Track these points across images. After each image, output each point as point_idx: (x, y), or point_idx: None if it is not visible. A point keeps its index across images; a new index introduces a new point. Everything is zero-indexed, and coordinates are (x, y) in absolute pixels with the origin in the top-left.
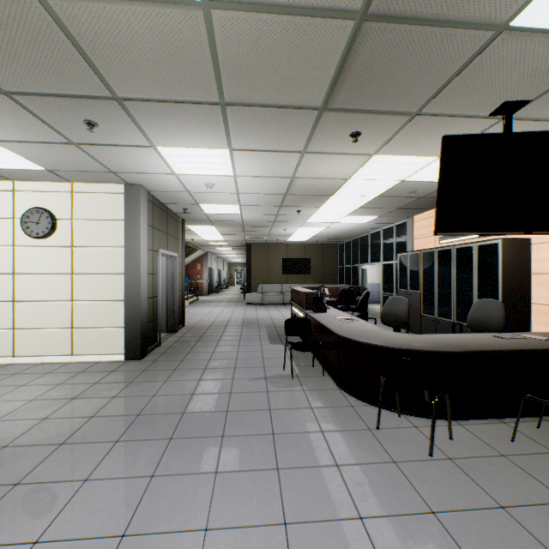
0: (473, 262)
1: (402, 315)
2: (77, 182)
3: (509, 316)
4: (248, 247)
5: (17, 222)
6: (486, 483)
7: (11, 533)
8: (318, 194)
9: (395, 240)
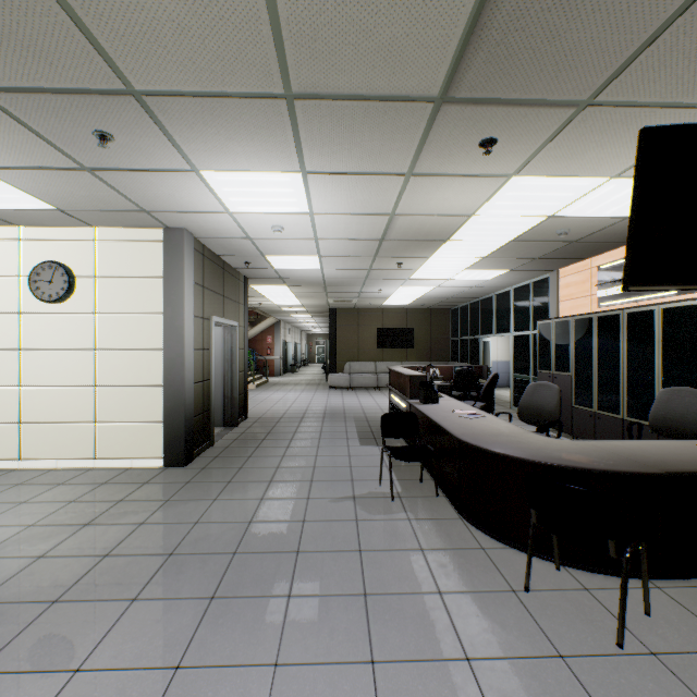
0: (654, 333)
1: (551, 409)
2: (102, 226)
3: None
4: (331, 313)
5: (24, 281)
6: None
7: None
8: (427, 238)
9: (531, 303)
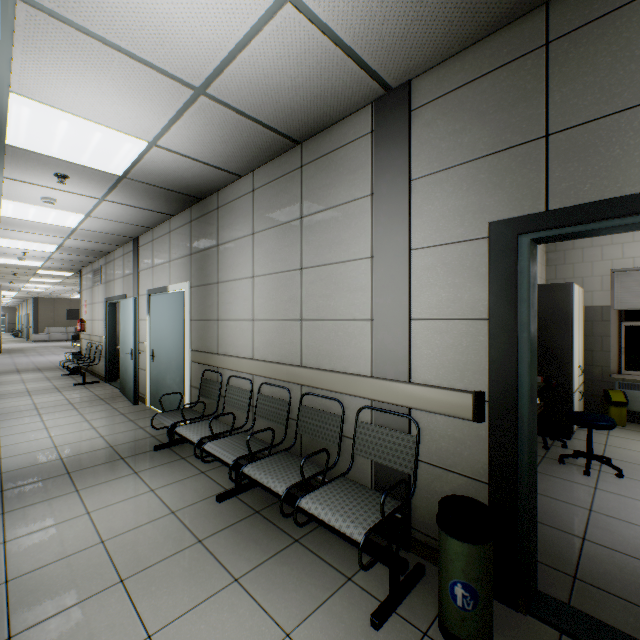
0: None
1: None
2: None
3: None
4: (36, 300)
5: None
6: None
7: (23, 358)
8: None
9: None
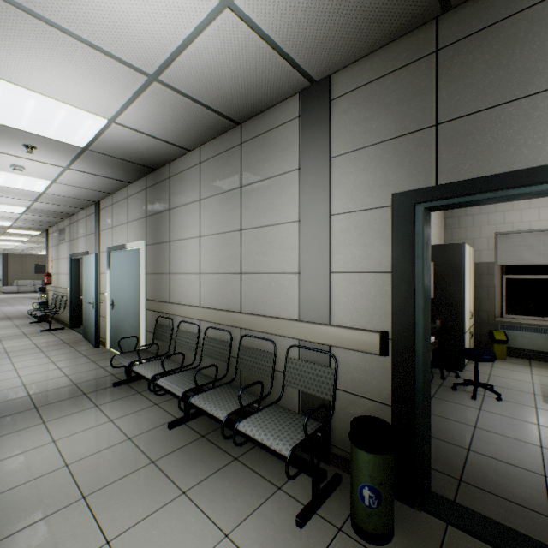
0: None
1: None
2: None
3: None
4: (5, 256)
5: None
6: None
7: None
8: None
9: None
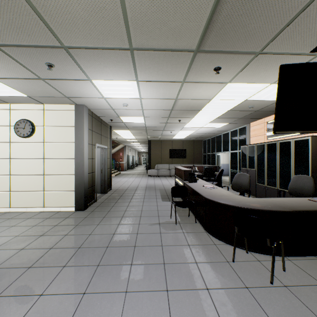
0: (291, 151)
1: (245, 184)
2: (47, 103)
3: (316, 186)
4: (149, 142)
5: (12, 128)
6: (314, 307)
7: None
8: (192, 109)
9: (238, 138)
